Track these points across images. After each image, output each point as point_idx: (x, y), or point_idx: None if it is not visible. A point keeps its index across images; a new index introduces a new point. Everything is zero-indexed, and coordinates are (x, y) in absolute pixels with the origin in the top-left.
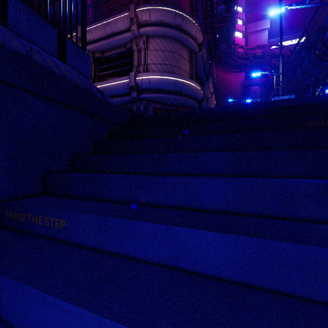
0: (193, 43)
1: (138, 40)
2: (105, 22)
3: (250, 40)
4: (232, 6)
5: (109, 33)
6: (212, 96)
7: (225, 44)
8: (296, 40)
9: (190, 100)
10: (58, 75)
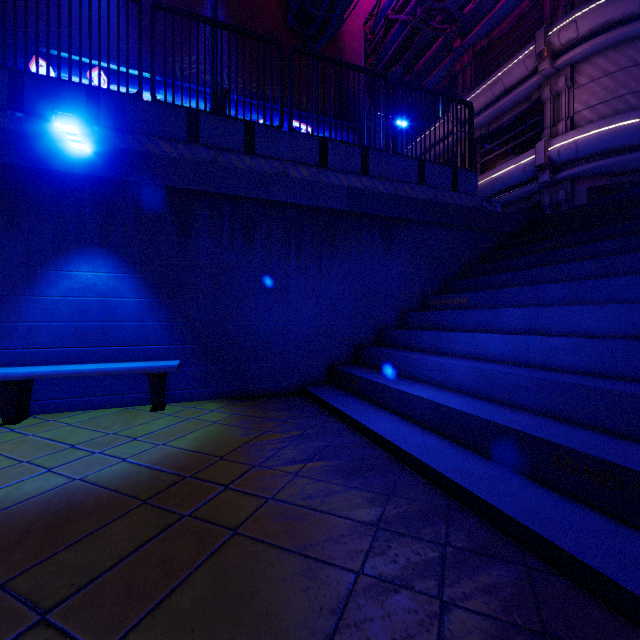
0: None
1: (552, 80)
2: (493, 80)
3: None
4: None
5: (499, 92)
6: None
7: None
8: None
9: None
10: (452, 204)
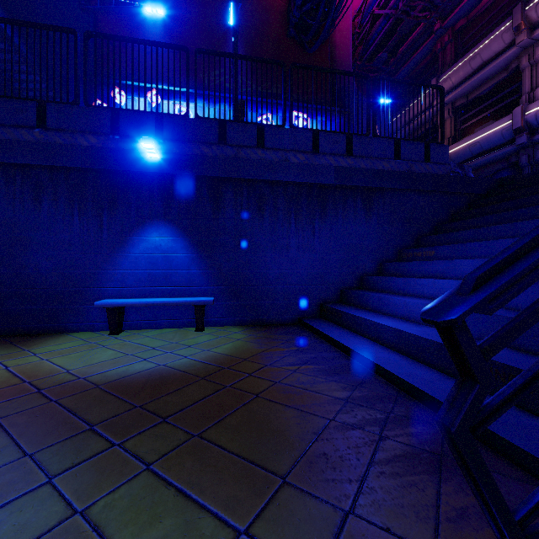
0: None
1: (530, 49)
2: (471, 55)
3: None
4: None
5: (478, 65)
6: None
7: None
8: None
9: None
10: (424, 173)
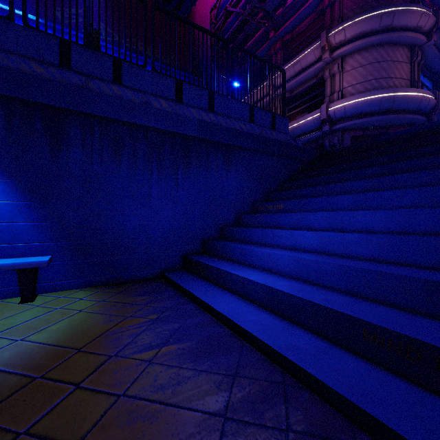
0: (415, 35)
1: (330, 65)
2: (294, 61)
3: None
4: None
5: (299, 70)
6: None
7: None
8: None
9: (408, 115)
10: (272, 139)
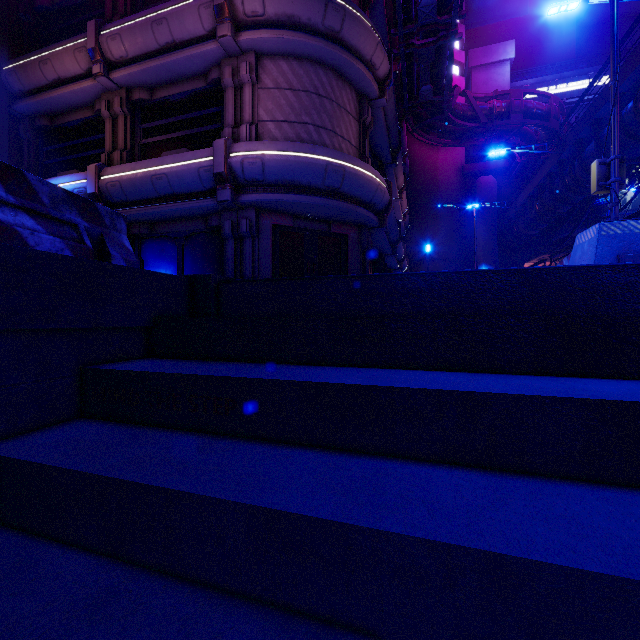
0: (368, 76)
1: (235, 61)
2: (155, 14)
3: (476, 81)
4: (451, 1)
5: (166, 41)
6: (403, 194)
7: (431, 86)
8: (567, 85)
9: (361, 209)
10: None
